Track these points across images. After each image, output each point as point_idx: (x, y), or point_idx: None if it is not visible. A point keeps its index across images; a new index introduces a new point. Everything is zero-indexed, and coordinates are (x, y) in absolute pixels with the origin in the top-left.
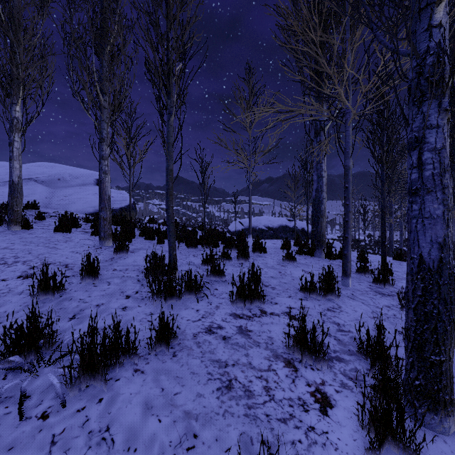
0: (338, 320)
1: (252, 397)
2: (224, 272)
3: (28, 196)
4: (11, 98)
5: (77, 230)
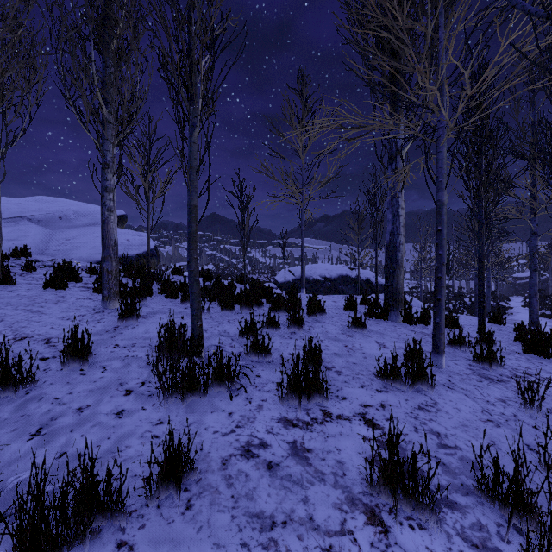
0: (437, 426)
1: None
2: (269, 349)
3: (17, 240)
4: None
5: (75, 285)
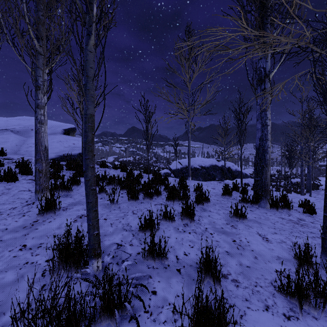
0: None
1: None
2: (166, 254)
3: None
4: None
5: (25, 178)
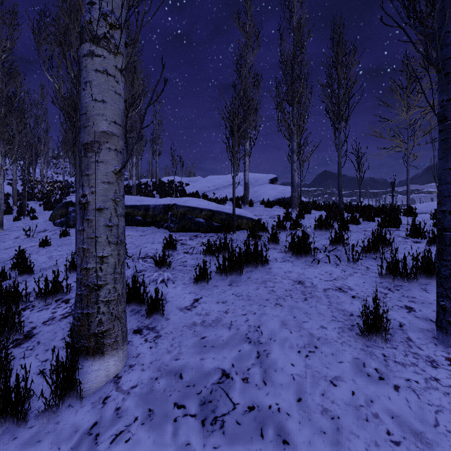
0: None
1: None
2: (374, 217)
3: (237, 193)
4: (244, 139)
5: (273, 207)
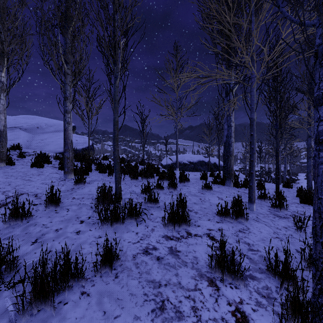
0: (248, 240)
1: (182, 319)
2: (158, 200)
3: (13, 140)
4: None
5: (48, 166)
